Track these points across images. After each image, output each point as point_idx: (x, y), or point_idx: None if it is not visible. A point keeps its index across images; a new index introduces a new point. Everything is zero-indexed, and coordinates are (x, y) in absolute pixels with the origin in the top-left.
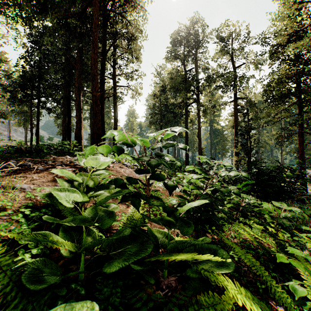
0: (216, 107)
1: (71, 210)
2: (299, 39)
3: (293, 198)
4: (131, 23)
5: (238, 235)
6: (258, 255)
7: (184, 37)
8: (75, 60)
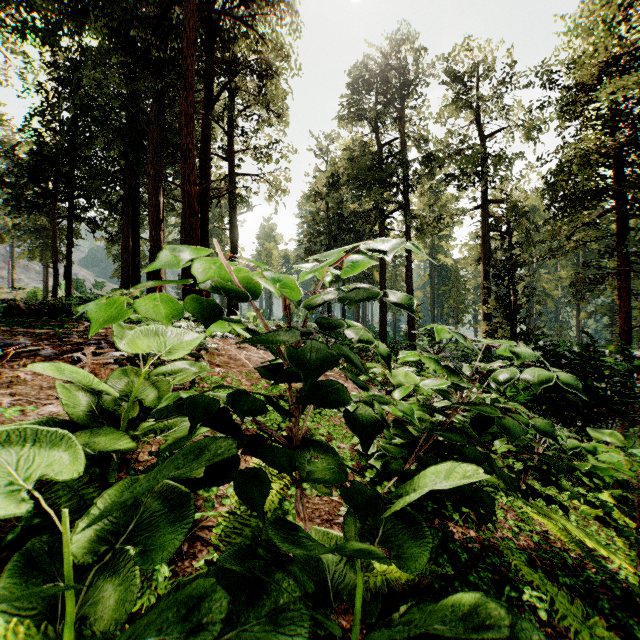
0: (444, 220)
1: (74, 483)
2: (621, 74)
3: (622, 416)
4: (266, 40)
5: (530, 528)
6: (589, 588)
7: (378, 74)
8: (147, 119)
